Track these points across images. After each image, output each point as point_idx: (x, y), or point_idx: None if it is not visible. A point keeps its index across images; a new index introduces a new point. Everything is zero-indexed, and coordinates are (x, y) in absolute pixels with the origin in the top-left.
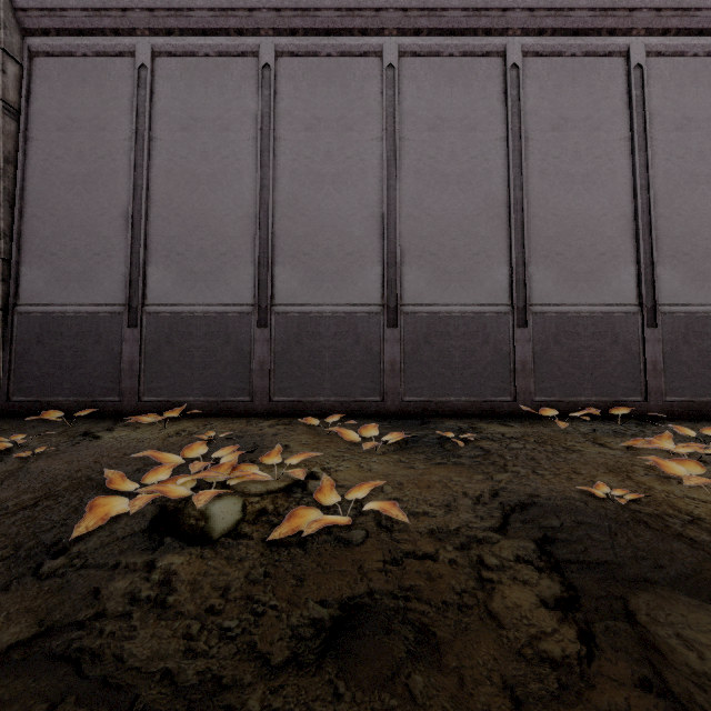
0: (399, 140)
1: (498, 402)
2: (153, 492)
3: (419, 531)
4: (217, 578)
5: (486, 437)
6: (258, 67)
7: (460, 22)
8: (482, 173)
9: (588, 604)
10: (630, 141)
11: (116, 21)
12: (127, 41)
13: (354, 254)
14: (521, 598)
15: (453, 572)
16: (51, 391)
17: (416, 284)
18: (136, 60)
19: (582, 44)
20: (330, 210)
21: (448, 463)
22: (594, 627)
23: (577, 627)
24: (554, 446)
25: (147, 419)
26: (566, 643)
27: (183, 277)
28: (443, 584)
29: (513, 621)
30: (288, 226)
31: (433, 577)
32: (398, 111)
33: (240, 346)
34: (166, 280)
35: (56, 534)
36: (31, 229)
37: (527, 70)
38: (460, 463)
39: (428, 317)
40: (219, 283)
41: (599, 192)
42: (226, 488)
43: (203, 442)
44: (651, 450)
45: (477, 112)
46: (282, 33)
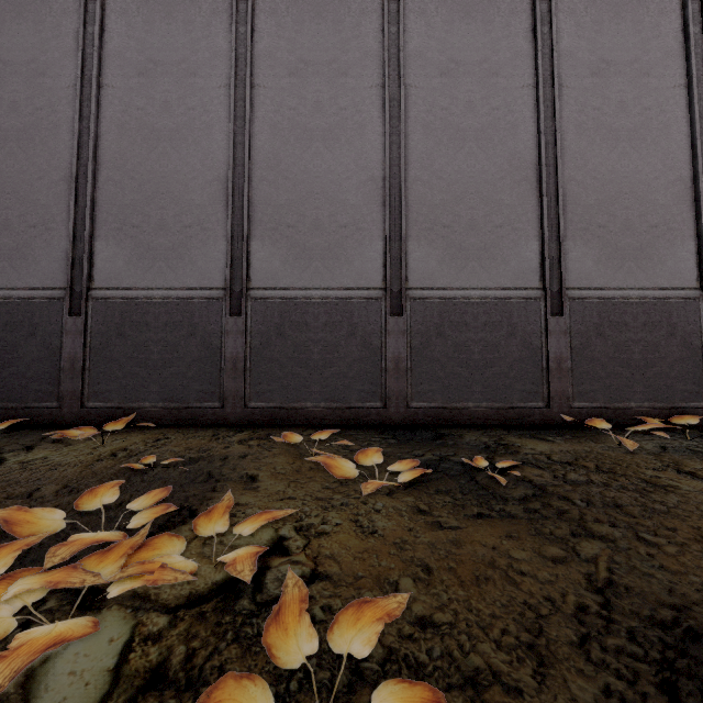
0: (404, 88)
1: (527, 409)
2: None
3: None
4: None
5: (527, 461)
6: None
7: None
8: (506, 128)
9: None
10: (687, 89)
11: None
12: None
13: (350, 227)
14: None
15: None
16: None
17: (425, 264)
18: None
19: None
20: (320, 173)
21: (492, 516)
22: None
23: None
24: (631, 478)
25: (76, 434)
26: None
27: (139, 254)
28: None
29: None
30: (268, 192)
31: None
32: (403, 52)
33: (208, 339)
34: (117, 258)
35: None
36: None
37: (560, 3)
38: (511, 516)
39: (440, 303)
40: (183, 262)
41: (649, 151)
42: None
43: (117, 483)
44: None
45: (499, 54)
46: None
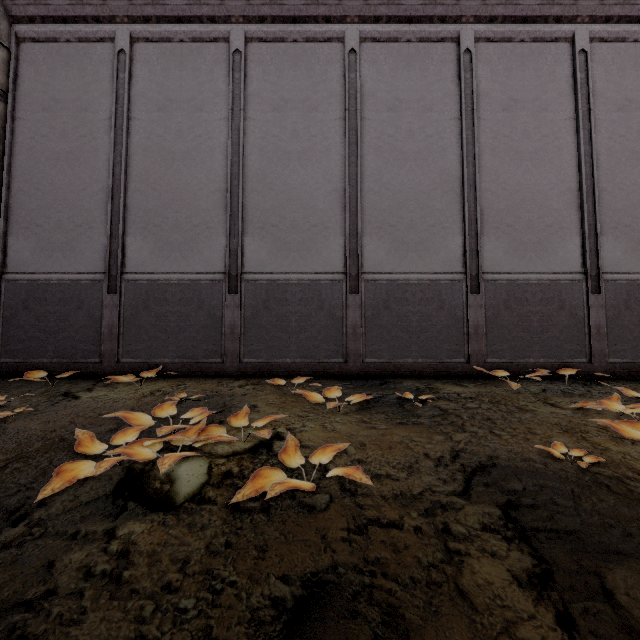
0: (360, 120)
1: (452, 364)
2: (121, 454)
3: (383, 496)
4: (177, 549)
5: (442, 397)
6: (229, 52)
7: (417, 10)
8: (438, 151)
9: (562, 581)
10: (575, 121)
11: (97, 9)
12: (107, 28)
13: (319, 226)
14: (492, 574)
15: (419, 543)
16: (36, 353)
17: (376, 254)
18: (115, 45)
19: (530, 31)
20: (296, 185)
21: (408, 423)
22: (573, 609)
23: (554, 609)
24: (508, 405)
25: (124, 380)
26: (545, 631)
27: (160, 247)
28: (410, 557)
29: (486, 602)
30: (257, 199)
31: (399, 548)
32: (359, 93)
33: (212, 311)
34: (143, 250)
35: (19, 499)
36: (18, 202)
37: (479, 55)
38: (420, 423)
39: (387, 284)
40: (193, 253)
41: (546, 168)
42: (193, 449)
43: (174, 403)
44: (600, 410)
45: (432, 94)
46: (252, 21)
